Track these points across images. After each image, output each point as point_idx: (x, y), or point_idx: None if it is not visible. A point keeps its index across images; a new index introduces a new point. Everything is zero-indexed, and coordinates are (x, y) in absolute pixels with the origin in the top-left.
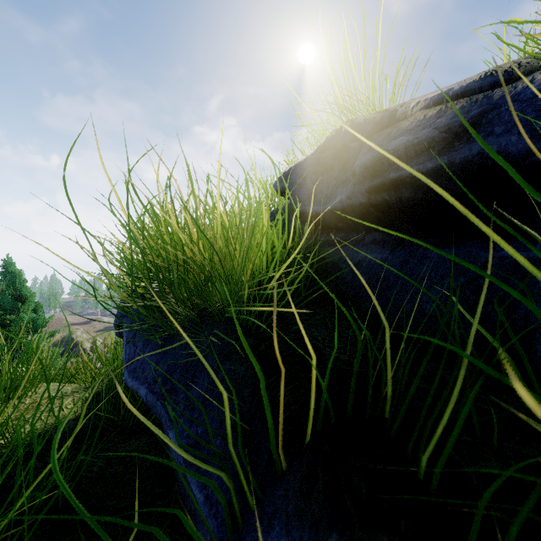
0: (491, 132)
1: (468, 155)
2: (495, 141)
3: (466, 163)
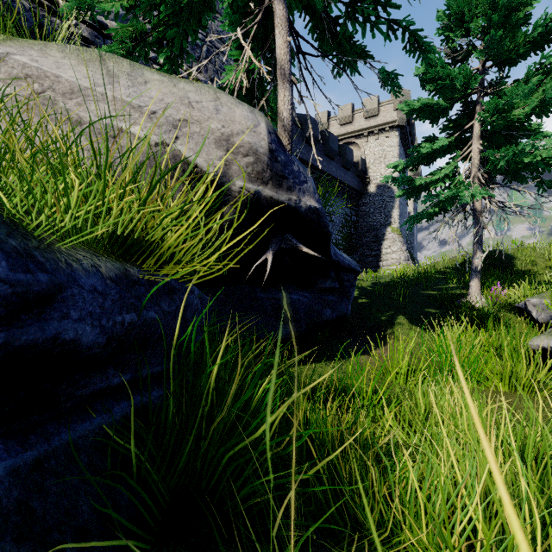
0: (68, 314)
1: (41, 337)
2: (73, 327)
3: (27, 347)
